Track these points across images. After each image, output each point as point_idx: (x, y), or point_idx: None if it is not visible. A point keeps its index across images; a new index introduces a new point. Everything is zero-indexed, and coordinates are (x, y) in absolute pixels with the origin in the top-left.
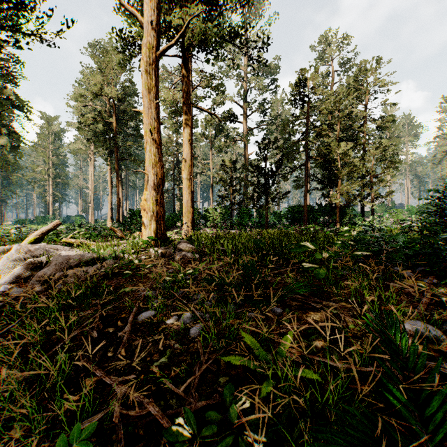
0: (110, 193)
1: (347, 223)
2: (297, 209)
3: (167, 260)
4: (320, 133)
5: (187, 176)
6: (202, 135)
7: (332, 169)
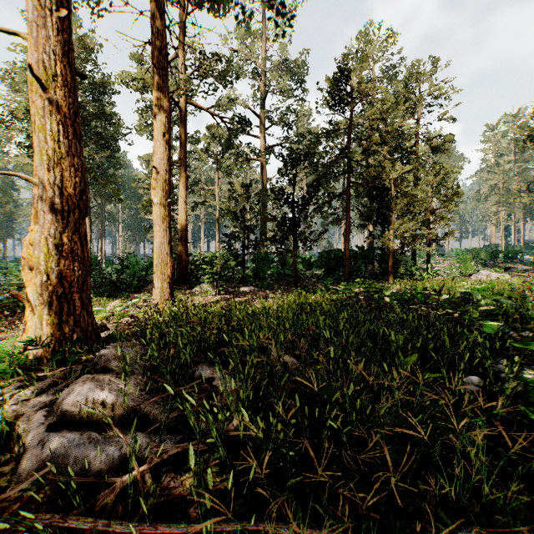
0: None
1: (402, 274)
2: (335, 254)
3: None
4: (368, 149)
5: (161, 199)
6: (205, 151)
7: (384, 199)
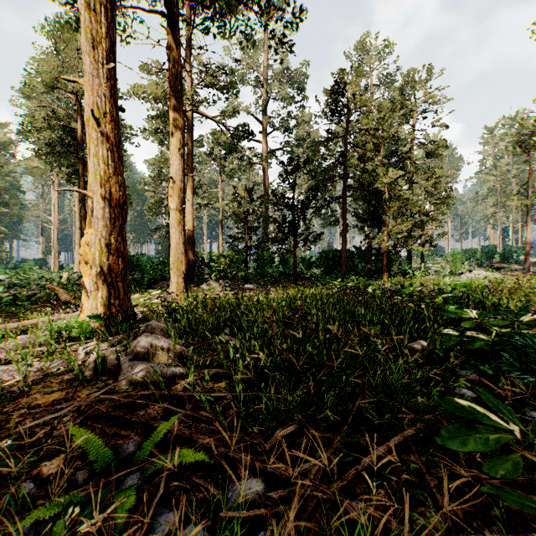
0: (78, 230)
1: (395, 273)
2: (333, 254)
3: (101, 384)
4: (363, 156)
5: (177, 205)
6: (209, 155)
7: (378, 203)
